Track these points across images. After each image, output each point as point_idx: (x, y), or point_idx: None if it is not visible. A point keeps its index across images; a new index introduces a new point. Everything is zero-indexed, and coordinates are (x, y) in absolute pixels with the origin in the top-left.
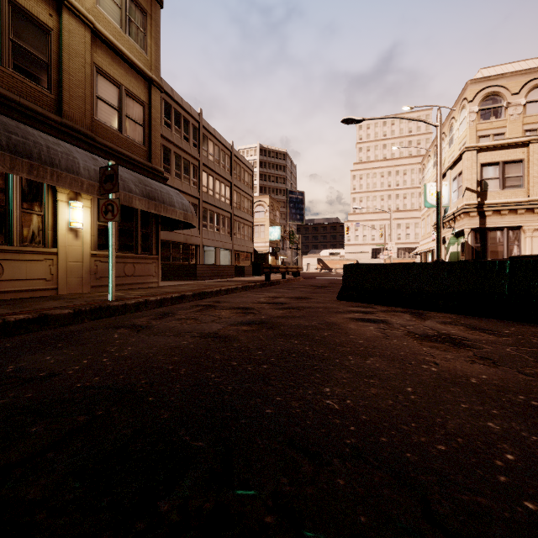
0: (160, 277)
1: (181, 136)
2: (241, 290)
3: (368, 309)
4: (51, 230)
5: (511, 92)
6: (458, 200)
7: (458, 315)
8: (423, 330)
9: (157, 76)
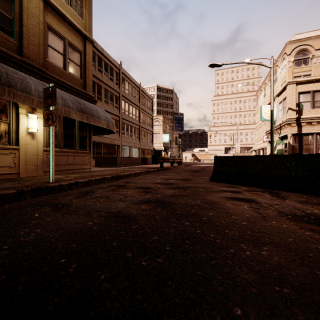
0: (91, 165)
1: (108, 78)
2: (144, 173)
3: (235, 189)
4: (15, 133)
5: (315, 48)
6: (283, 116)
7: (306, 195)
8: (290, 210)
9: (90, 34)
